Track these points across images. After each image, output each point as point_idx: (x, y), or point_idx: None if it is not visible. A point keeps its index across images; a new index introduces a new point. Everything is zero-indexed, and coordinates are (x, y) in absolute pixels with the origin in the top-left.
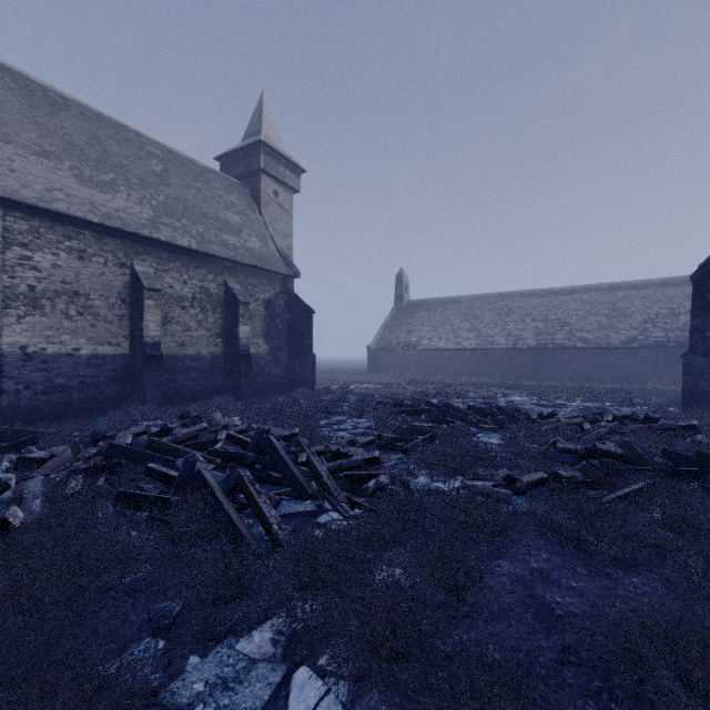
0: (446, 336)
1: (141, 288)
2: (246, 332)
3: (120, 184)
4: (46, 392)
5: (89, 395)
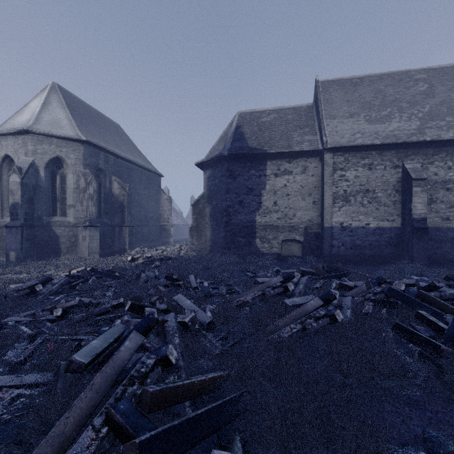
0: None
1: (409, 180)
2: None
3: (394, 113)
4: (351, 248)
5: (374, 252)
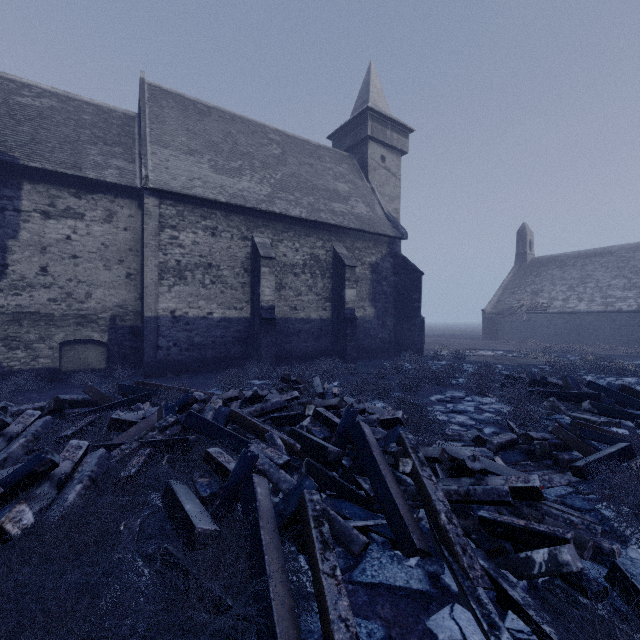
0: (589, 296)
1: (258, 257)
2: (352, 295)
3: (245, 169)
4: (188, 349)
5: (219, 353)
